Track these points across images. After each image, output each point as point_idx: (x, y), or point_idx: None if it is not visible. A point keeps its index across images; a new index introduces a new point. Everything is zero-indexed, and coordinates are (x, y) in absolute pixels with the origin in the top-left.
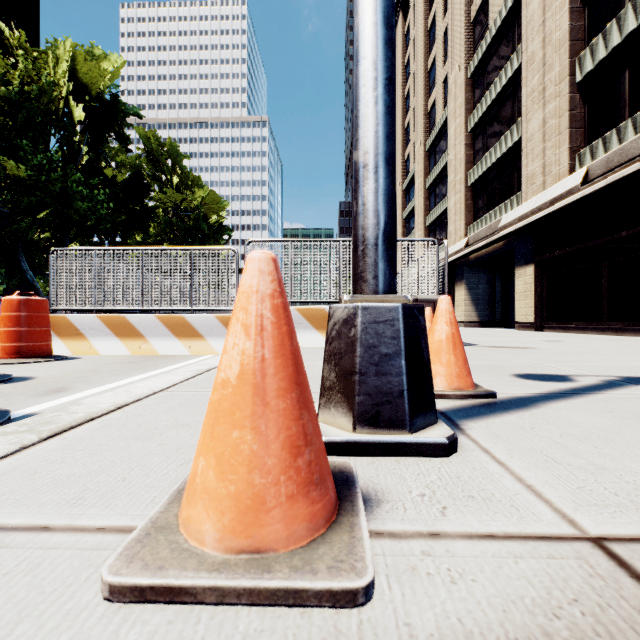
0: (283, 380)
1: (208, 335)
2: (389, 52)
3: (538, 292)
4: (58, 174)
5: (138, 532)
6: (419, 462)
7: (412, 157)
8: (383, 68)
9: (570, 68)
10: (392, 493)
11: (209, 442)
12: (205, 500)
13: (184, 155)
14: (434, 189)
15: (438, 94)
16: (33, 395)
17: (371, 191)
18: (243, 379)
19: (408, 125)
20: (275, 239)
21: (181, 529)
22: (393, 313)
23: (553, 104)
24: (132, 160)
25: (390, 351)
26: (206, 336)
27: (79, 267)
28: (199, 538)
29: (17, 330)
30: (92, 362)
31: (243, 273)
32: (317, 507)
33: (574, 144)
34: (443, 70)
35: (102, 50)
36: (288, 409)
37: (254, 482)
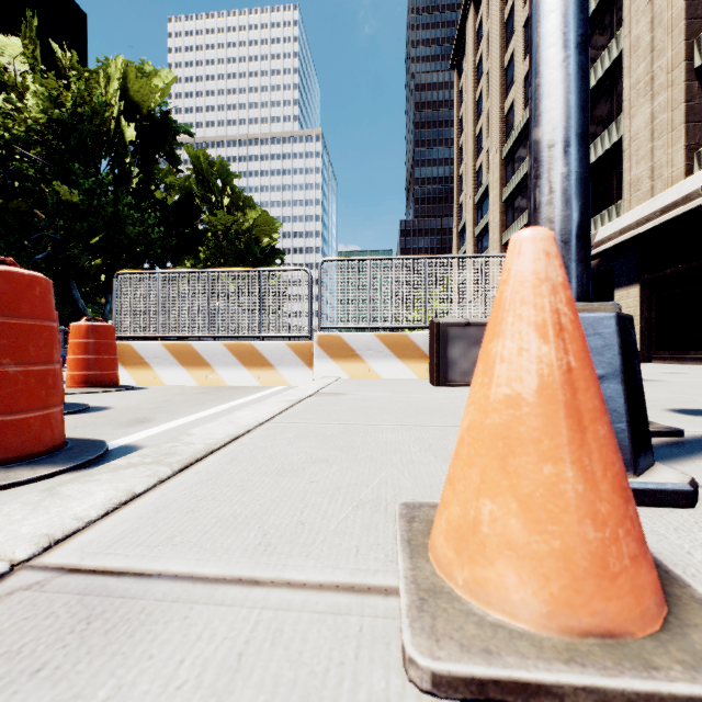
0: (595, 398)
1: (278, 364)
2: (585, 1)
3: (645, 317)
4: (109, 198)
5: (407, 596)
6: (660, 514)
7: (485, 167)
8: (579, 21)
9: (686, 52)
10: (666, 554)
11: (499, 479)
12: (510, 558)
13: (235, 174)
14: (512, 202)
15: (517, 93)
16: (118, 425)
17: (563, 175)
18: (546, 395)
19: (480, 131)
20: (352, 258)
21: (463, 594)
22: (606, 324)
23: (664, 95)
24: (181, 181)
25: (604, 372)
26: (276, 365)
27: (143, 292)
28: (509, 610)
29: (86, 358)
30: (161, 392)
31: (513, 258)
32: (655, 574)
33: (691, 141)
34: (523, 66)
35: (152, 66)
36: (607, 437)
37: (587, 536)
